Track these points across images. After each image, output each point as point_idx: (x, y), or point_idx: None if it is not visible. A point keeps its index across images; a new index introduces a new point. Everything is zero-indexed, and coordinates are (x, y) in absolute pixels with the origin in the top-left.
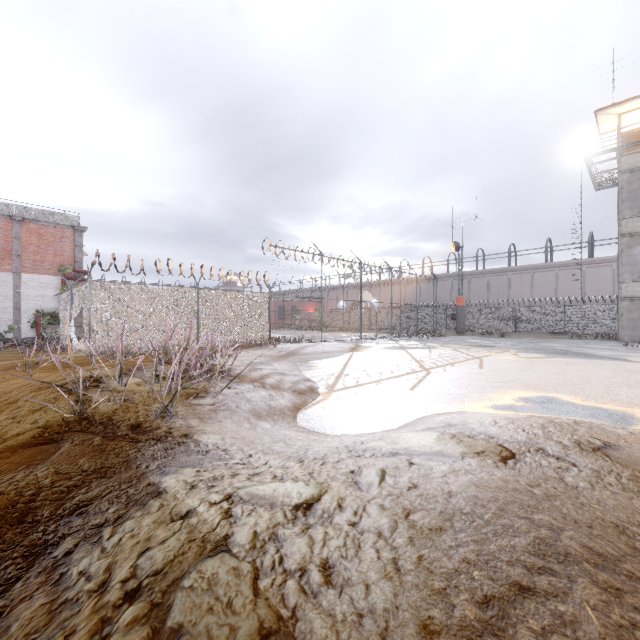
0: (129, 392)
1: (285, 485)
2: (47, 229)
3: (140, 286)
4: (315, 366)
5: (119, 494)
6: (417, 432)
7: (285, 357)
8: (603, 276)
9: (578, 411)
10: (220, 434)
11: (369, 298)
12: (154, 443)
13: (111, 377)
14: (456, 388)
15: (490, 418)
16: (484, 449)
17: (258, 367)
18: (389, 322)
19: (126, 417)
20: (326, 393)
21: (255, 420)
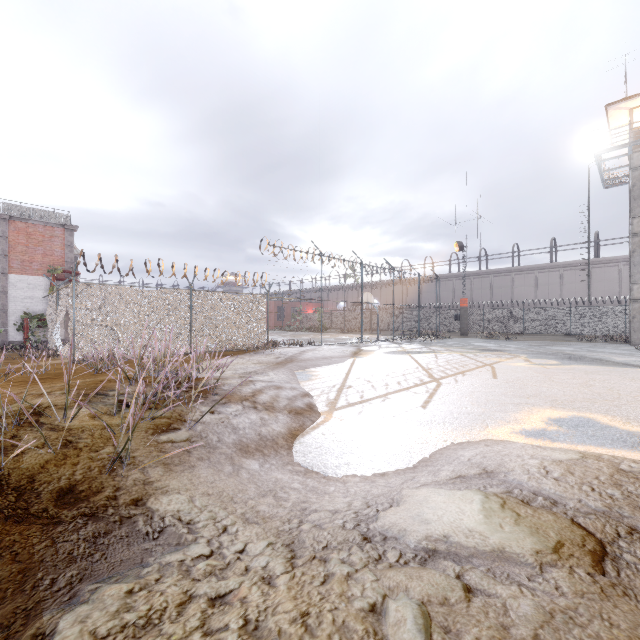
0: (75, 430)
1: None
2: (36, 228)
3: (129, 288)
4: (315, 375)
5: None
6: (449, 491)
7: (283, 364)
8: (609, 276)
9: (625, 439)
10: (188, 491)
11: (370, 299)
12: (82, 524)
13: (59, 407)
14: (474, 405)
15: (535, 461)
16: (558, 536)
17: (251, 379)
18: (390, 323)
19: (56, 475)
20: (327, 412)
21: (240, 459)
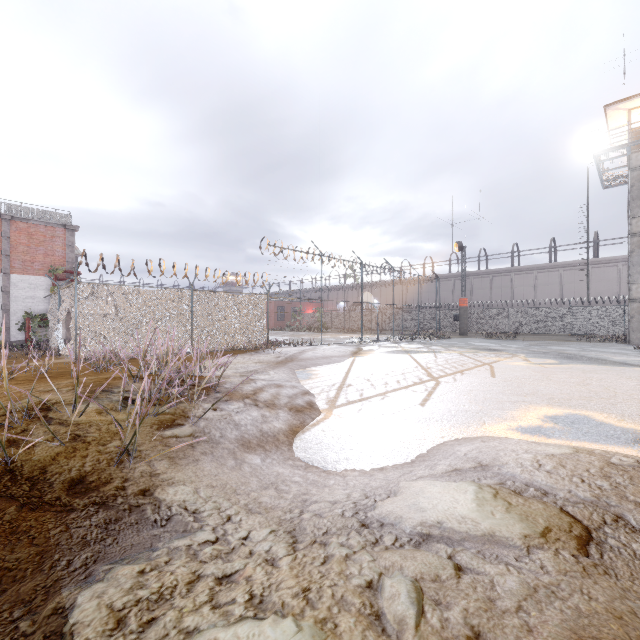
0: (83, 425)
1: (263, 633)
2: (37, 228)
3: (130, 288)
4: (315, 374)
5: (1, 634)
6: (445, 482)
7: (283, 363)
8: (609, 276)
9: (619, 435)
10: (193, 483)
11: (370, 299)
12: (94, 511)
13: (66, 403)
14: (471, 403)
15: (529, 455)
16: (547, 523)
17: (252, 377)
18: (390, 323)
19: (67, 466)
20: (327, 410)
21: (242, 453)
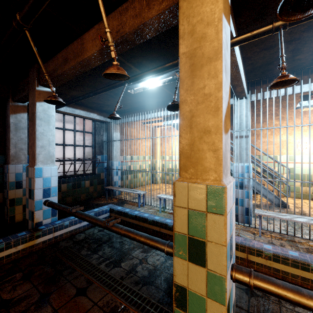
0: None
1: None
2: None
3: None
4: None
5: None
6: None
7: None
8: None
9: None
10: None
11: None
12: None
13: None
14: None
15: None
16: None
17: None
18: None
19: None
20: None
21: None
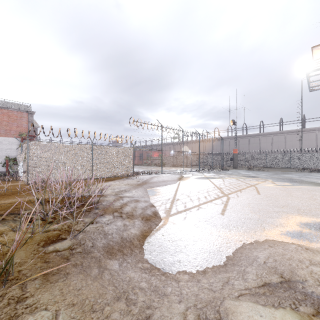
0: None
1: None
2: (13, 112)
3: (58, 144)
4: (158, 192)
5: None
6: (267, 310)
7: (140, 185)
8: (310, 138)
9: None
10: (55, 304)
11: (187, 149)
12: None
13: None
14: (252, 213)
15: (317, 268)
16: None
17: (122, 195)
18: (197, 162)
19: None
20: (165, 218)
21: (105, 261)
